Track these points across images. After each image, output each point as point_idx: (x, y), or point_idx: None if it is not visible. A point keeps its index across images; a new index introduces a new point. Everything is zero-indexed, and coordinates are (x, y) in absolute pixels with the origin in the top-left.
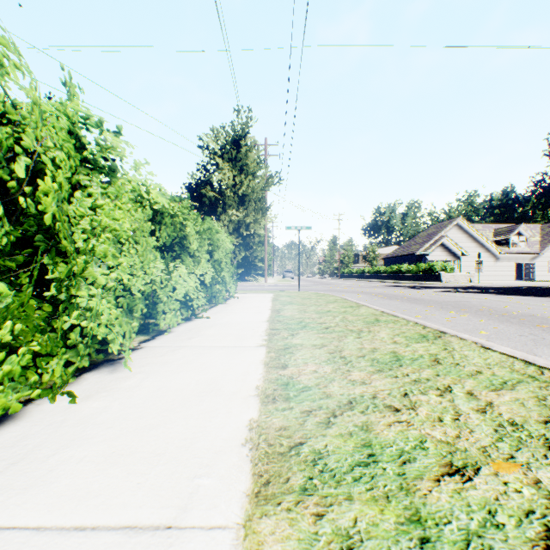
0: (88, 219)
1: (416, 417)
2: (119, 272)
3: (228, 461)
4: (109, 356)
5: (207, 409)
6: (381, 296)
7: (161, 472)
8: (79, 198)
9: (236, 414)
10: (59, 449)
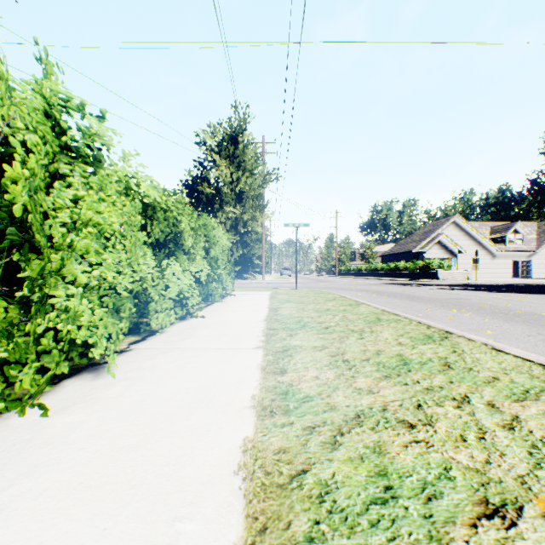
0: (67, 211)
1: (435, 435)
2: (103, 269)
3: (216, 497)
4: (95, 359)
5: (196, 424)
6: (380, 293)
7: (134, 512)
8: (57, 188)
9: (229, 431)
10: (17, 479)
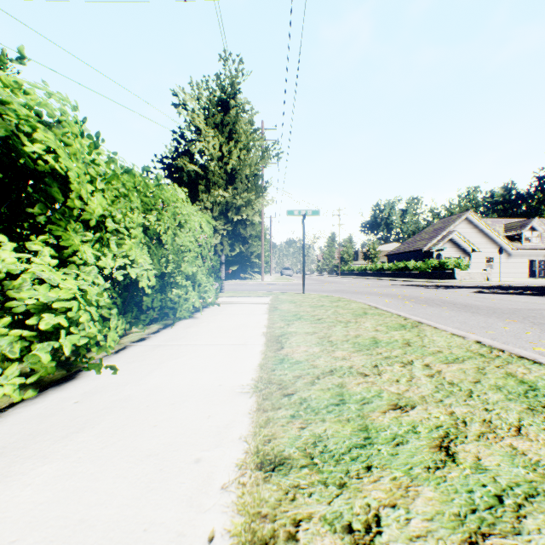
0: None
1: None
2: None
3: None
4: None
5: None
6: (413, 300)
7: None
8: None
9: None
10: None
